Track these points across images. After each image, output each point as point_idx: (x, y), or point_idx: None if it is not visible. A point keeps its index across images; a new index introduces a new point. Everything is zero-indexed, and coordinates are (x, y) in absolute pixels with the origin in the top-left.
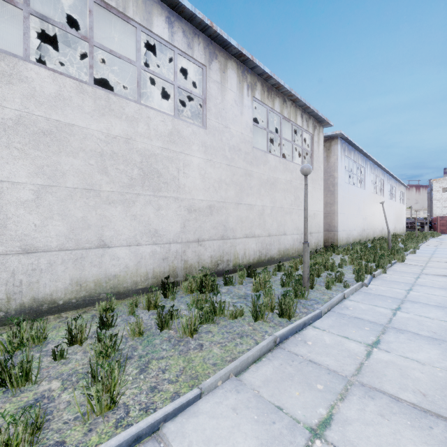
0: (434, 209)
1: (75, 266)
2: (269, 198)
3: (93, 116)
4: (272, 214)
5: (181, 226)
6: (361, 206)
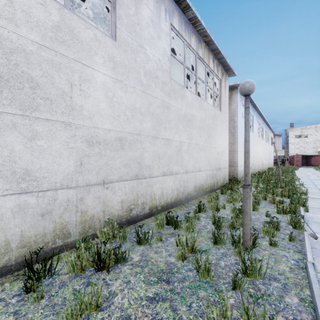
0: (289, 150)
1: None
2: (186, 134)
3: None
4: (188, 151)
5: (77, 164)
6: (251, 146)
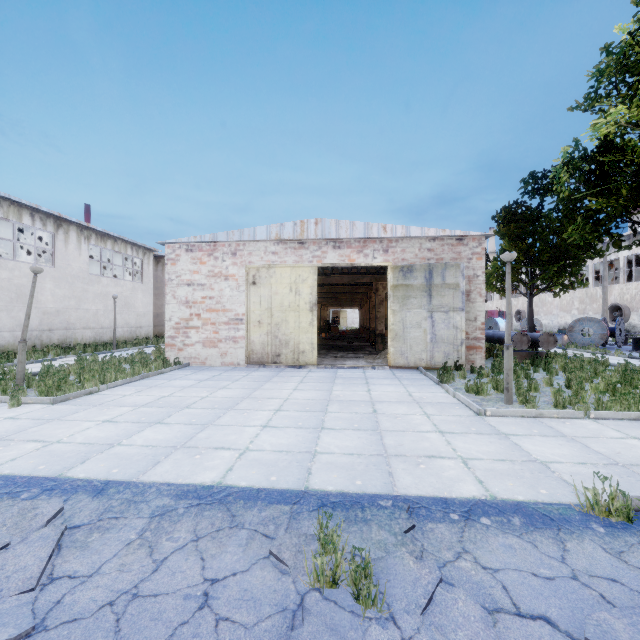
0: None
1: None
2: (102, 304)
3: None
4: (105, 315)
5: (40, 322)
6: None
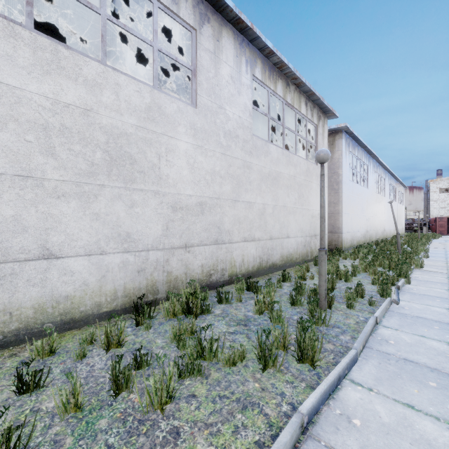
0: (431, 210)
1: (2, 286)
2: (270, 194)
3: (32, 73)
4: (274, 214)
5: (163, 228)
6: (364, 206)
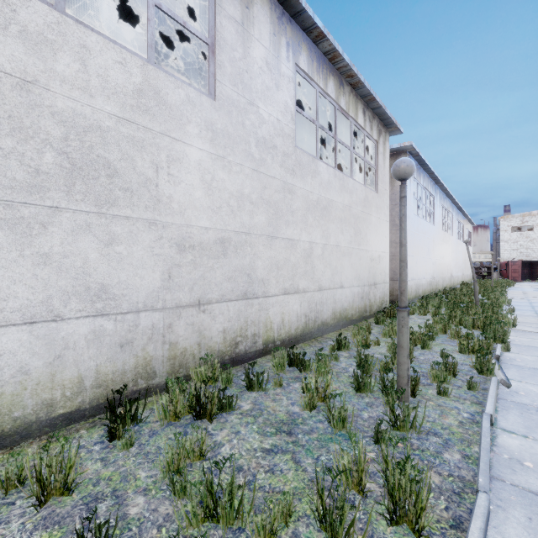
0: (501, 253)
1: None
2: (319, 230)
3: None
4: (323, 256)
5: (164, 277)
6: (431, 247)
